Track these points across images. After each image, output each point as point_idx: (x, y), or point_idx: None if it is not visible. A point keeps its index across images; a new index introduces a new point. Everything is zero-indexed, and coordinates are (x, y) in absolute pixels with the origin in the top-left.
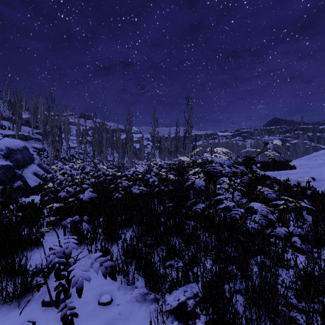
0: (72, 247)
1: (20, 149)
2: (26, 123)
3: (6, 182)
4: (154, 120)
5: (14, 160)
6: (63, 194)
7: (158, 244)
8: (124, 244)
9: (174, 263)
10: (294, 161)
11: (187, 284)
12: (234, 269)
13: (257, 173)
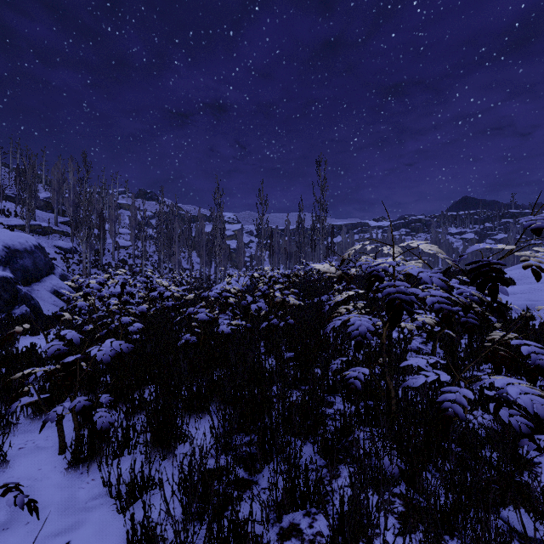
0: None
1: (30, 250)
2: (46, 206)
3: (0, 308)
4: (261, 199)
5: (19, 268)
6: (55, 347)
7: (265, 458)
8: (181, 475)
9: (304, 521)
10: (508, 271)
11: None
12: None
13: (500, 303)
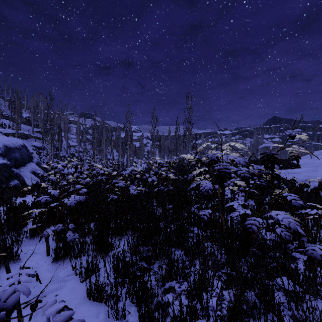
0: (20, 292)
1: (18, 147)
2: (27, 122)
3: (2, 181)
4: (154, 118)
5: (12, 158)
6: (45, 198)
7: (156, 257)
8: (113, 261)
9: (176, 285)
10: None
11: (193, 321)
12: (253, 297)
13: (277, 174)
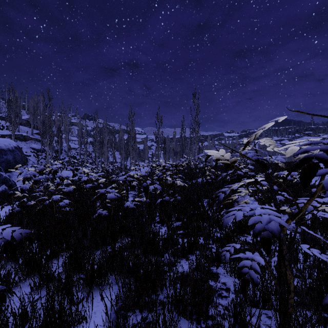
0: None
1: (11, 149)
2: (27, 123)
3: None
4: (158, 118)
5: (4, 161)
6: None
7: None
8: None
9: None
10: None
11: None
12: None
13: None
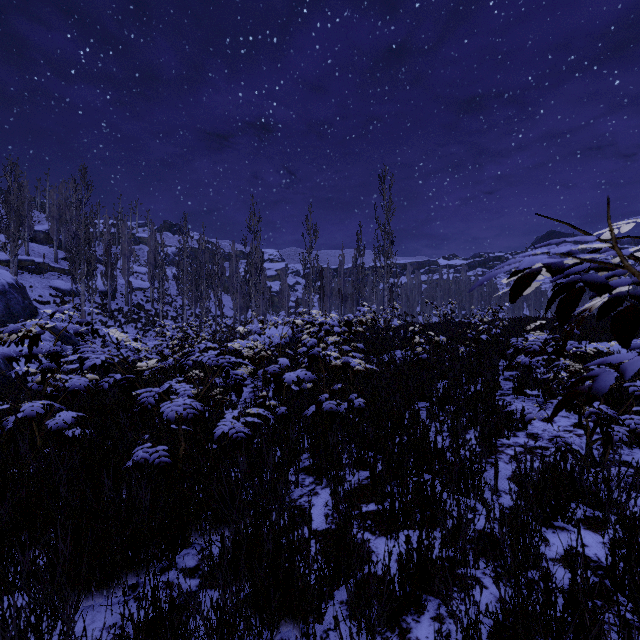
0: None
1: (1, 289)
2: (47, 239)
3: None
4: (309, 228)
5: None
6: None
7: None
8: None
9: None
10: None
11: None
12: None
13: None
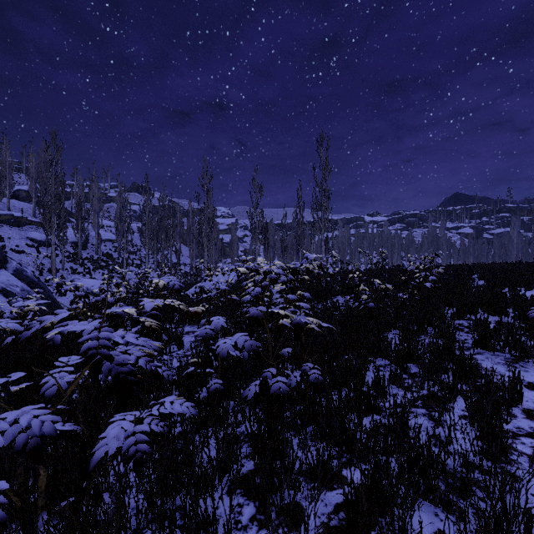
0: None
1: None
2: (29, 197)
3: None
4: (255, 187)
5: None
6: None
7: None
8: None
9: None
10: None
11: None
12: None
13: None
